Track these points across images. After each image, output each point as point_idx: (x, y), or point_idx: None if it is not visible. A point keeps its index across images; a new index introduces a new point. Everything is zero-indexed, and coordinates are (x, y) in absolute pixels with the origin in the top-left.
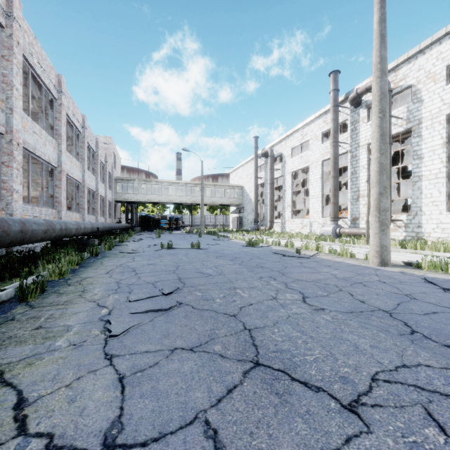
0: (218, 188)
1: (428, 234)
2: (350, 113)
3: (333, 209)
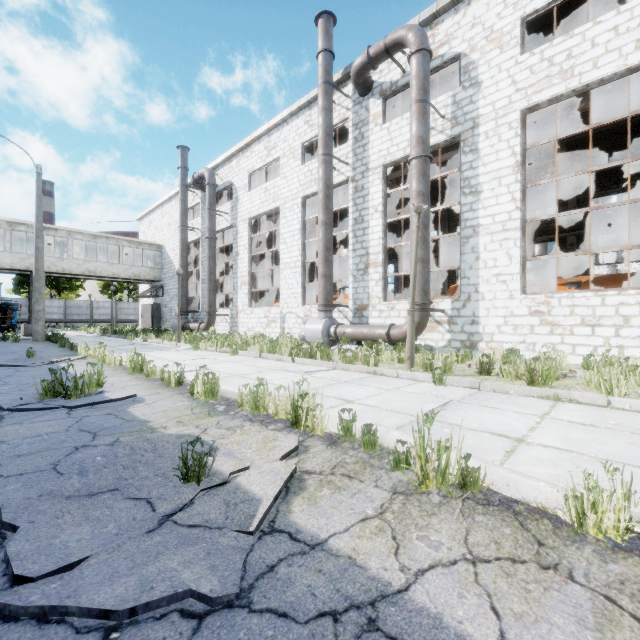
0: (103, 242)
1: (490, 336)
2: (353, 106)
3: (324, 287)
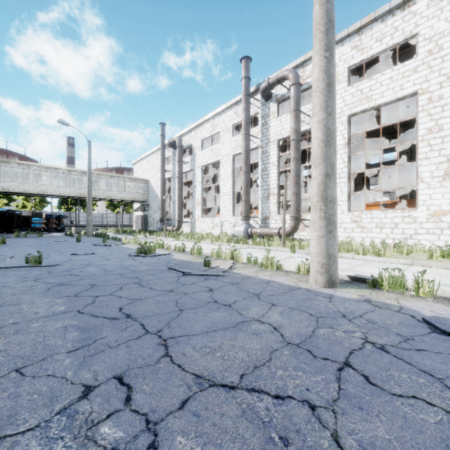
0: (116, 179)
1: None
2: (261, 106)
3: (245, 207)
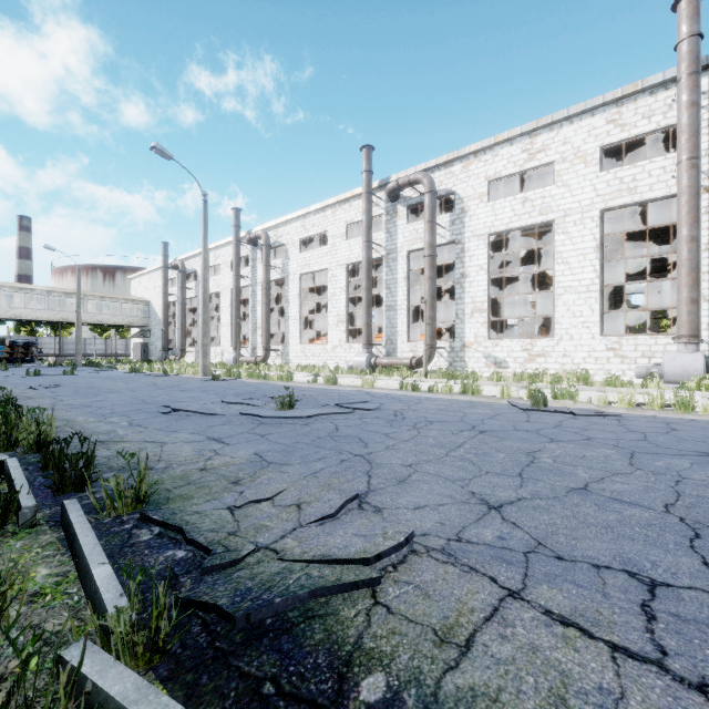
0: (108, 301)
1: (292, 361)
2: (251, 250)
3: (235, 338)
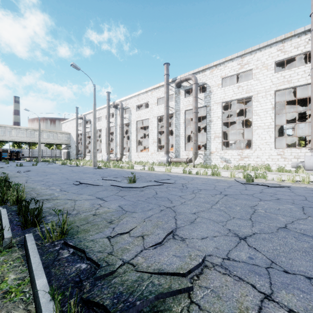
0: (52, 133)
1: (133, 159)
2: (115, 110)
3: (108, 149)
